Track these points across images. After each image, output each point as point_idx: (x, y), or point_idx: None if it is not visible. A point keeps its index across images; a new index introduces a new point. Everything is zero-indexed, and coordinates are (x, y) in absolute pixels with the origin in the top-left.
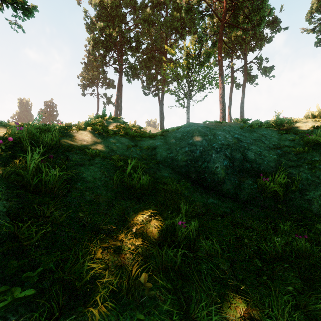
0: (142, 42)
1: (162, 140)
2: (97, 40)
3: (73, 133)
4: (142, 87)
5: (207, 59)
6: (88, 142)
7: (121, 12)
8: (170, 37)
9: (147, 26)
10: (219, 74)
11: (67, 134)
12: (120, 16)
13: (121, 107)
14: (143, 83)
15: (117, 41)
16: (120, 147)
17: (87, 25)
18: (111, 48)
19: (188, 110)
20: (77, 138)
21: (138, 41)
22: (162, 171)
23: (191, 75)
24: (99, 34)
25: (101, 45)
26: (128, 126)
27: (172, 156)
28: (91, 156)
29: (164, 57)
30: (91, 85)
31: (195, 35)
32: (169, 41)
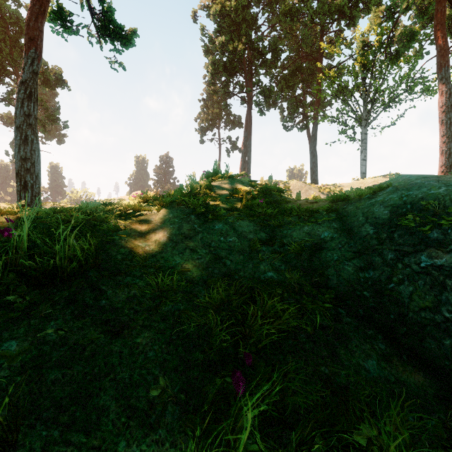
0: (282, 49)
1: (334, 224)
2: (216, 64)
3: (150, 216)
4: (281, 118)
5: (407, 45)
6: (169, 237)
7: (249, 13)
8: (328, 28)
9: (290, 21)
10: (440, 67)
11: (139, 218)
12: (248, 20)
13: (249, 153)
14: (282, 113)
15: (244, 58)
16: (236, 246)
17: (205, 48)
18: (236, 70)
19: (363, 145)
20: (153, 227)
21: (275, 49)
22: (353, 344)
23: (370, 84)
24: (220, 54)
25: (222, 69)
26: (256, 190)
27: (374, 281)
28: (156, 290)
29: (318, 63)
30: (210, 127)
31: (381, 7)
32: (326, 37)
